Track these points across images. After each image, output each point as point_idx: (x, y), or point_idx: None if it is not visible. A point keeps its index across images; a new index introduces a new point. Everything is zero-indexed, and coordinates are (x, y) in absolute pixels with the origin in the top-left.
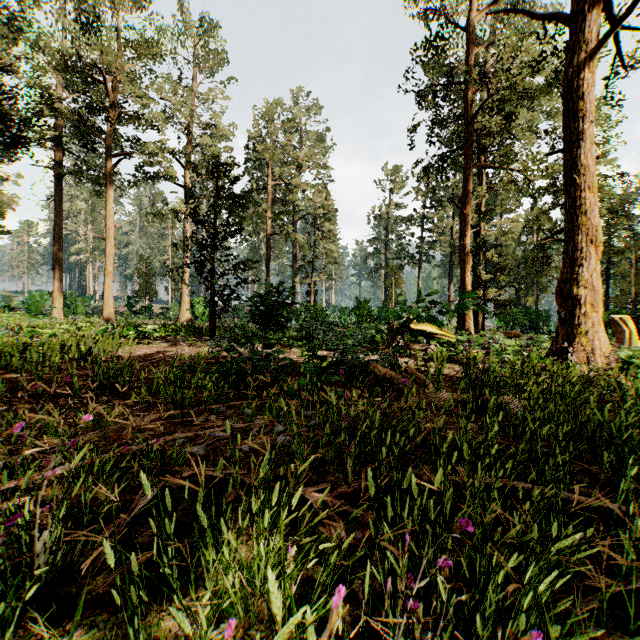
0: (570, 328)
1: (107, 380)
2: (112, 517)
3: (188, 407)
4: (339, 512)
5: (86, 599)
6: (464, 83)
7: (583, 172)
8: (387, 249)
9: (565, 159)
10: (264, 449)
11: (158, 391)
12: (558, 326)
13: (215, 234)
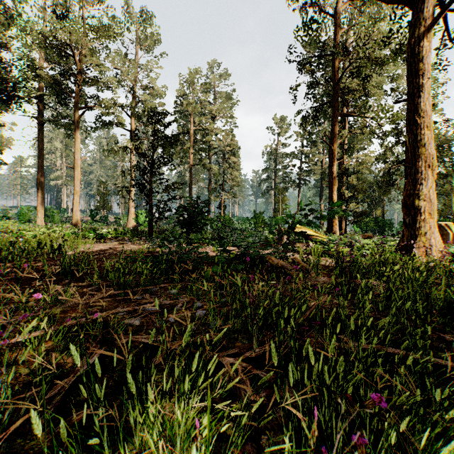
0: (413, 230)
1: (69, 268)
2: (60, 377)
3: (129, 288)
4: (246, 373)
5: (28, 453)
6: (332, 55)
7: (422, 115)
8: (276, 176)
9: (409, 106)
10: (186, 320)
11: (108, 276)
12: (403, 229)
13: (152, 163)
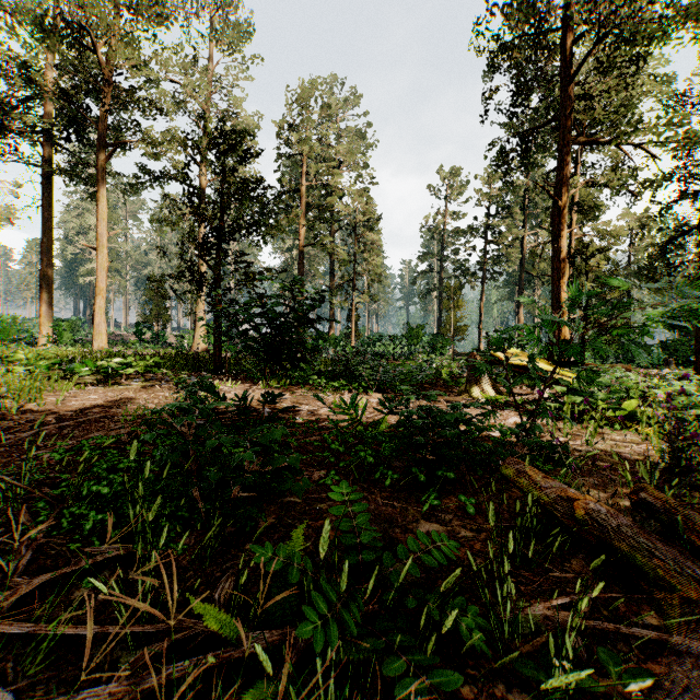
0: None
1: None
2: None
3: None
4: None
5: None
6: (558, 30)
7: None
8: (442, 266)
9: None
10: None
11: None
12: None
13: (217, 229)
